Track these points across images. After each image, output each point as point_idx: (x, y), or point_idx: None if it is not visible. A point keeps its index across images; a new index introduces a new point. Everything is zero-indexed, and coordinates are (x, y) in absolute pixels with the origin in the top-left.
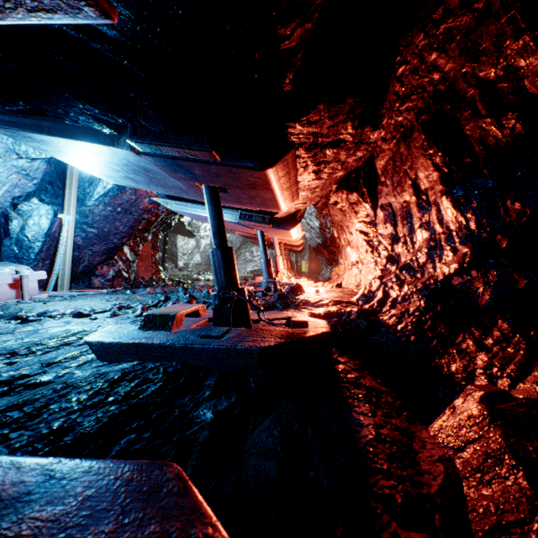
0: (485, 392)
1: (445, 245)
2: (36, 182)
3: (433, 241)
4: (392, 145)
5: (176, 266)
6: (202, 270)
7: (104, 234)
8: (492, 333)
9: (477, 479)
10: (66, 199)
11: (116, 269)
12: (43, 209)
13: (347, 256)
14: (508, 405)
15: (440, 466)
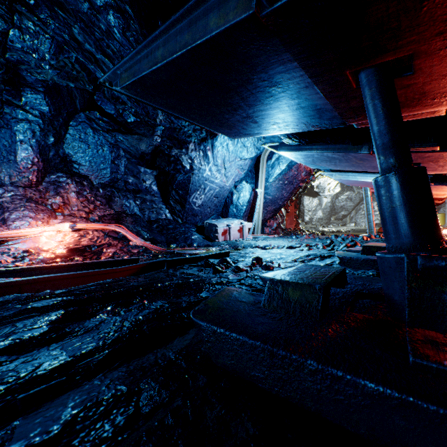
0: None
1: None
2: (245, 172)
3: None
4: None
5: (303, 220)
6: (323, 223)
7: (274, 199)
8: None
9: None
10: (259, 179)
11: (277, 222)
12: (247, 187)
13: None
14: None
15: None
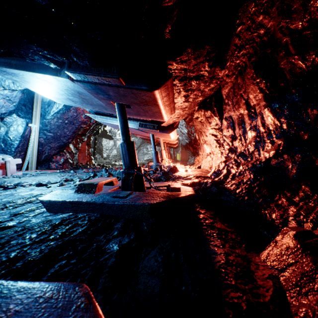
0: (296, 232)
1: (266, 140)
2: (15, 104)
3: (258, 137)
4: (232, 79)
5: (102, 156)
6: (117, 159)
7: (57, 137)
8: (298, 193)
9: (297, 291)
10: (34, 115)
11: (65, 158)
12: (19, 121)
13: (204, 150)
14: (313, 240)
15: (270, 281)
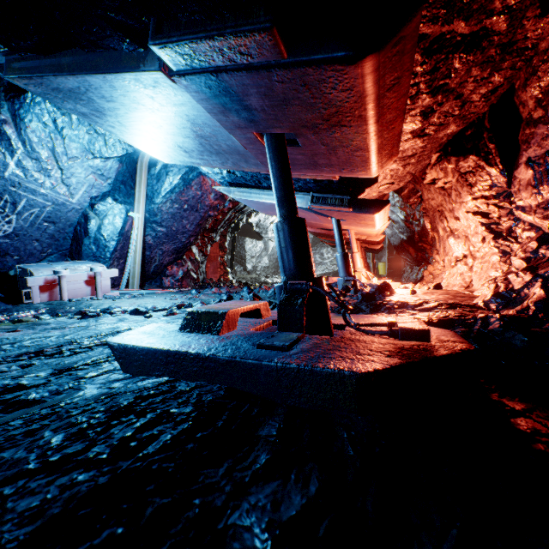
0: None
1: None
2: (110, 182)
3: None
4: None
5: (245, 269)
6: (270, 273)
7: (172, 233)
8: None
9: None
10: (136, 197)
11: (185, 269)
12: (116, 209)
13: (448, 250)
14: None
15: None
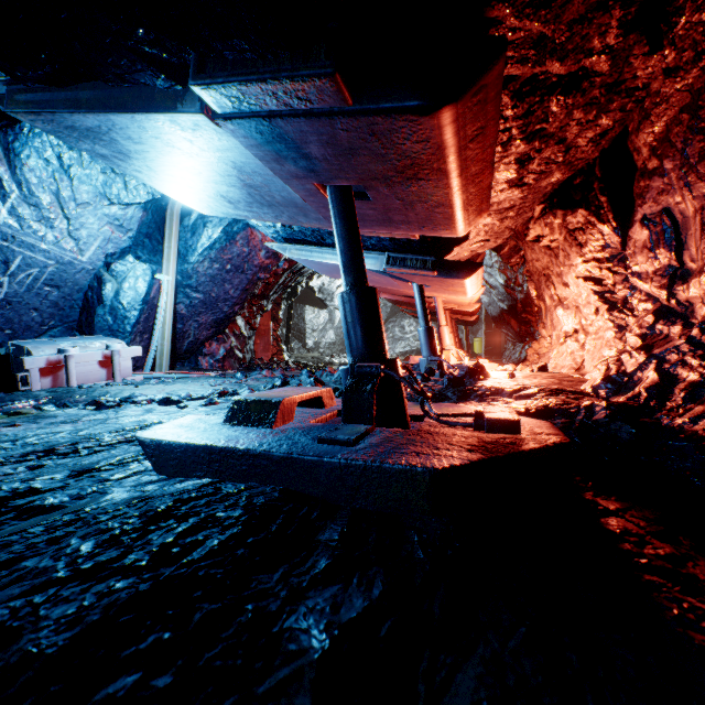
0: None
1: None
2: (131, 235)
3: None
4: (691, 77)
5: (304, 345)
6: (336, 351)
7: (212, 301)
8: None
9: None
10: (165, 255)
11: (227, 346)
12: (139, 269)
13: (556, 324)
14: None
15: None
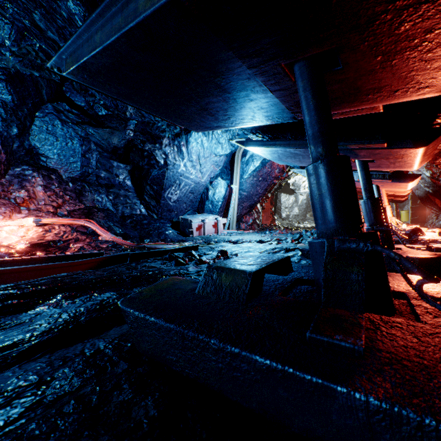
0: None
1: None
2: (220, 168)
3: None
4: None
5: (280, 216)
6: (299, 220)
7: (250, 196)
8: None
9: None
10: (234, 176)
11: (253, 218)
12: (222, 183)
13: None
14: None
15: None
